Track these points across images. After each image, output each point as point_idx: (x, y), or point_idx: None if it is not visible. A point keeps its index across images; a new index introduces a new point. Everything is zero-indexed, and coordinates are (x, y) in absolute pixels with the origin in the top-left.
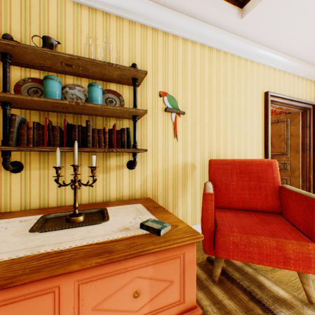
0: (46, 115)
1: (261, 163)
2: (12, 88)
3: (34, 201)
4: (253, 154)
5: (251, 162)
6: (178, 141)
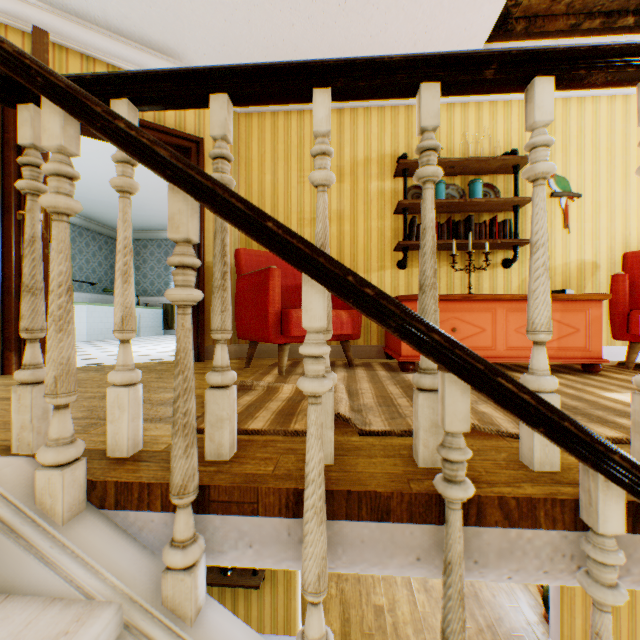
0: None
1: None
2: (398, 197)
3: None
4: None
5: None
6: (570, 233)
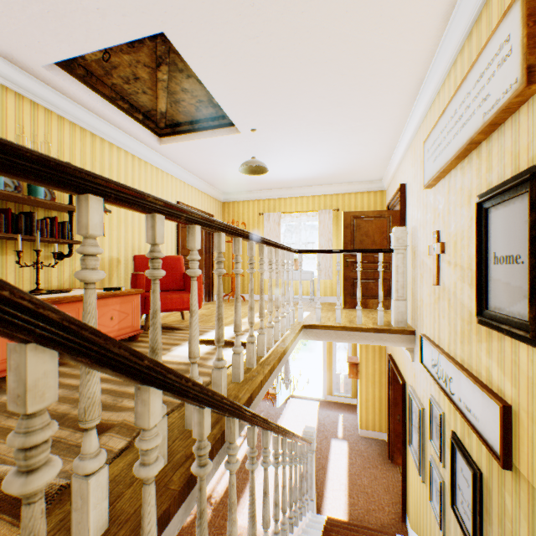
0: None
1: (174, 258)
2: None
3: None
4: (169, 253)
5: (168, 257)
6: (106, 237)
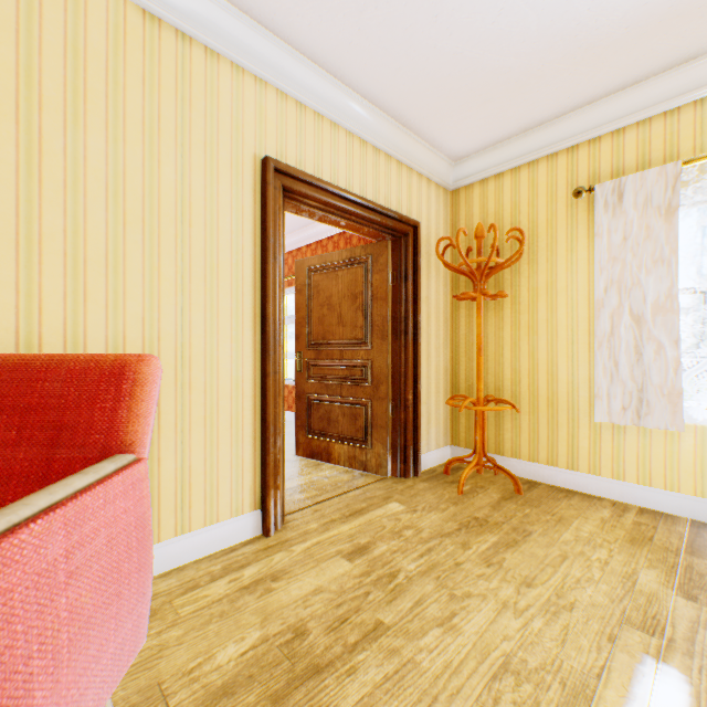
0: None
1: (89, 367)
2: None
3: None
4: (220, 339)
5: (56, 366)
6: None
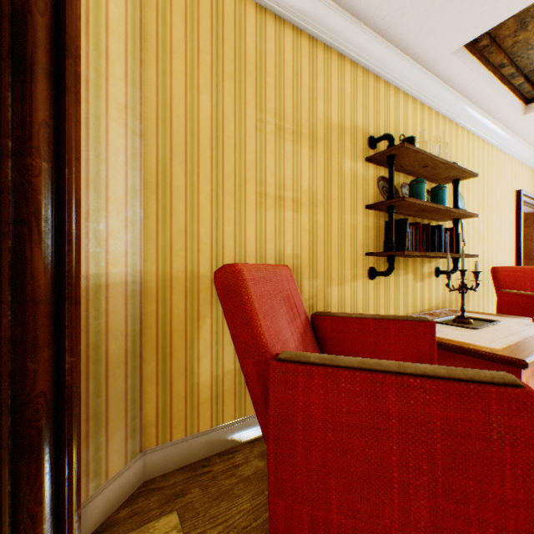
0: (387, 217)
1: None
2: (369, 187)
3: (381, 311)
4: (508, 261)
5: None
6: (464, 246)
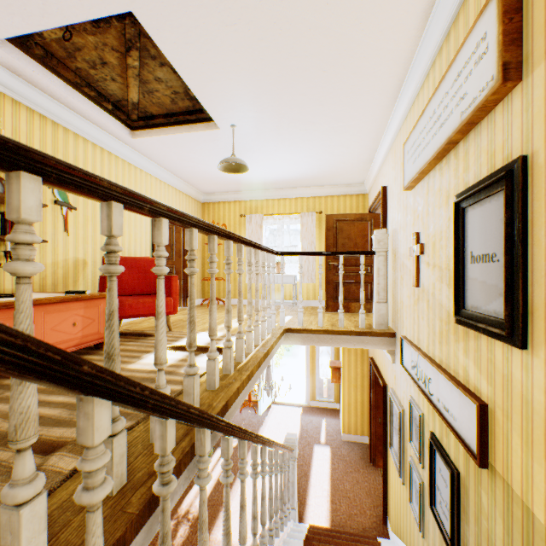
0: None
1: (148, 260)
2: None
3: None
4: (143, 255)
5: (141, 259)
6: (70, 236)
